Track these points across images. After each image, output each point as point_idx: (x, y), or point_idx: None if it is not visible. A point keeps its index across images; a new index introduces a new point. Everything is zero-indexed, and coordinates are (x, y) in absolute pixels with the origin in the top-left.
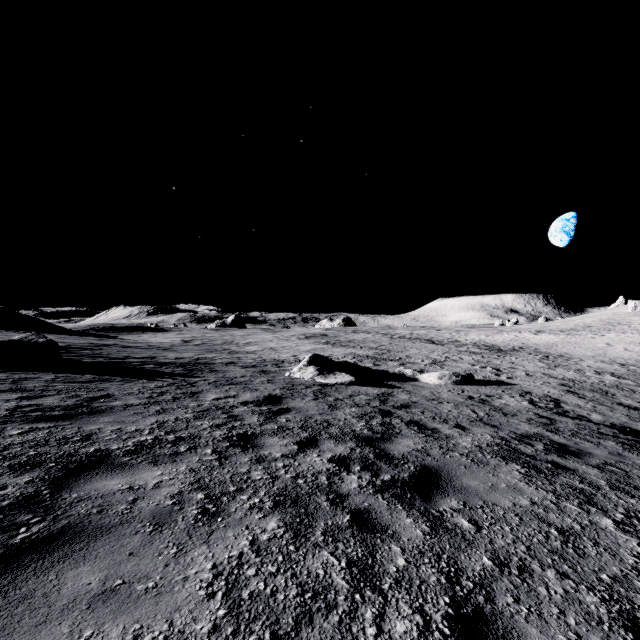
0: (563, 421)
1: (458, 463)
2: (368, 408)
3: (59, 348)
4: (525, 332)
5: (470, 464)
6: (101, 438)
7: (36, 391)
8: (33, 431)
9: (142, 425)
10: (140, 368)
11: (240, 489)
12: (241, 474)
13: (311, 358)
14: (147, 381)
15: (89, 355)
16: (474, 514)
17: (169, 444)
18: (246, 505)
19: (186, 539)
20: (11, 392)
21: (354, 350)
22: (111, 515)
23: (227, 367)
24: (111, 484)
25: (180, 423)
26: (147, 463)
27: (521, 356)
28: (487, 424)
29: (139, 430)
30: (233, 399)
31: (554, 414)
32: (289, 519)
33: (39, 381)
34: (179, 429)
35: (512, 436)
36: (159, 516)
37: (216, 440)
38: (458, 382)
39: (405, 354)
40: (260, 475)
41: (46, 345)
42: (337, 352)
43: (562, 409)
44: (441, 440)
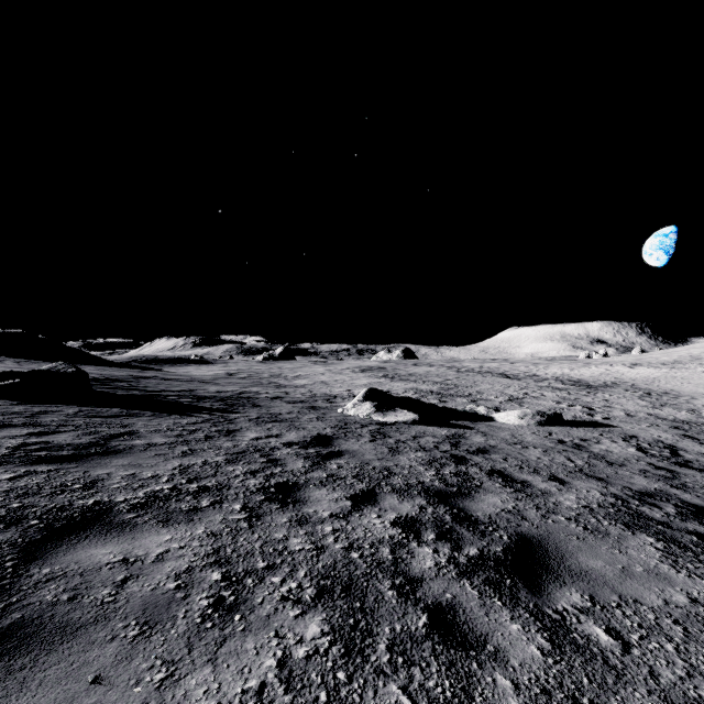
0: (688, 474)
1: (566, 532)
2: (437, 453)
3: (94, 380)
4: (618, 365)
5: (583, 533)
6: (107, 486)
7: (51, 426)
8: (28, 475)
9: (161, 470)
10: (175, 402)
11: (272, 566)
12: (275, 542)
13: (367, 393)
14: (180, 416)
15: (124, 387)
16: (611, 618)
17: (189, 496)
18: (277, 593)
19: (183, 653)
20: (23, 427)
21: (416, 385)
22: (85, 605)
23: (272, 402)
24: (100, 553)
25: (208, 468)
26: (155, 523)
27: (616, 393)
28: (590, 476)
29: (156, 476)
30: (275, 439)
31: (673, 464)
32: (338, 619)
33: (59, 415)
34: (205, 476)
35: (628, 493)
36: (152, 609)
37: (248, 492)
38: (543, 423)
39: (475, 389)
40: (300, 544)
41: (75, 375)
42: (396, 387)
43: (682, 458)
44: (536, 497)
